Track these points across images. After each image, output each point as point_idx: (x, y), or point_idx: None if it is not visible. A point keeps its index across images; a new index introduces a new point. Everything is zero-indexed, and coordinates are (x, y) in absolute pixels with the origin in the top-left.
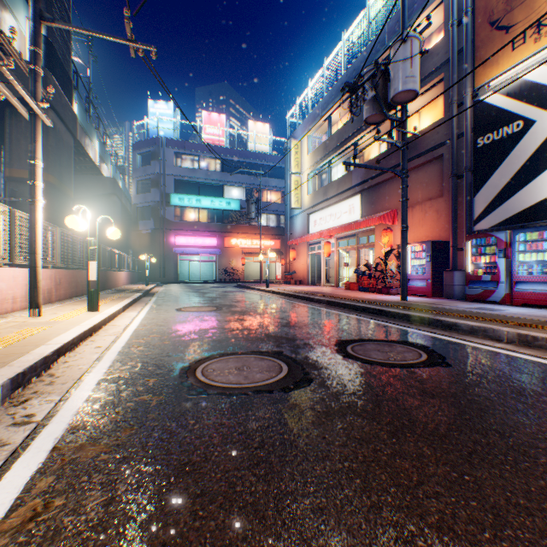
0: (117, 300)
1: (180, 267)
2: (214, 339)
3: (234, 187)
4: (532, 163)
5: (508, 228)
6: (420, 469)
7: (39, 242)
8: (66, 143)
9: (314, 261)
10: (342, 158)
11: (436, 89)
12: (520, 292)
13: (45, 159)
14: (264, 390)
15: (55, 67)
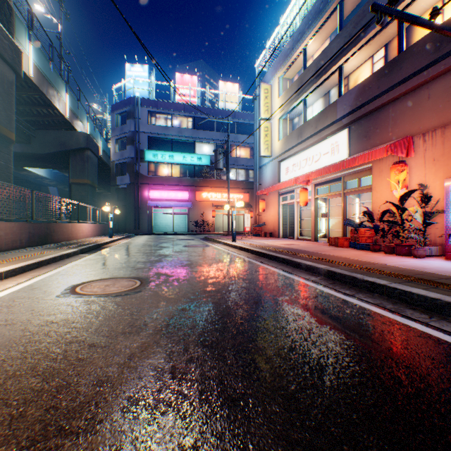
0: None
1: (156, 219)
2: None
3: (205, 144)
4: None
5: None
6: None
7: None
8: None
9: (285, 212)
10: (320, 93)
11: None
12: None
13: None
14: None
15: None
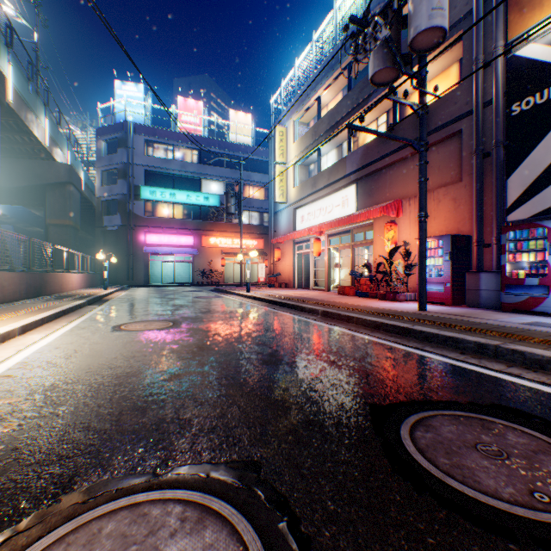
0: (31, 313)
1: (153, 268)
2: (122, 411)
3: (213, 181)
4: None
5: None
6: None
7: None
8: None
9: (301, 262)
10: (333, 145)
11: (450, 53)
12: None
13: None
14: None
15: None
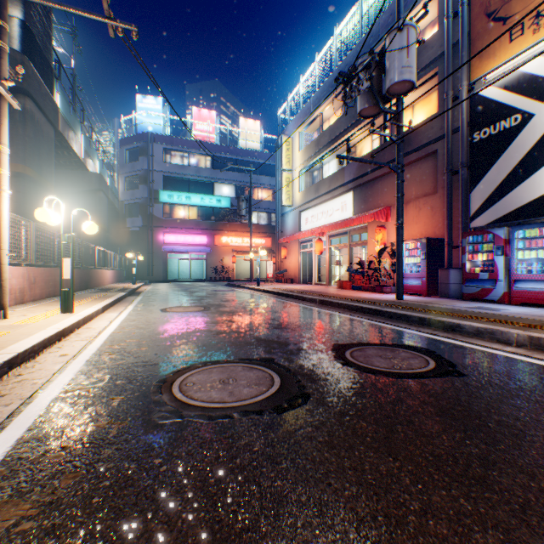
0: (98, 300)
1: (170, 265)
2: (198, 344)
3: (225, 184)
4: (531, 158)
5: (506, 225)
6: (465, 538)
7: (4, 236)
8: (46, 134)
9: (305, 260)
10: (334, 155)
11: (430, 83)
12: (519, 291)
13: (22, 150)
14: (252, 410)
15: (33, 54)
